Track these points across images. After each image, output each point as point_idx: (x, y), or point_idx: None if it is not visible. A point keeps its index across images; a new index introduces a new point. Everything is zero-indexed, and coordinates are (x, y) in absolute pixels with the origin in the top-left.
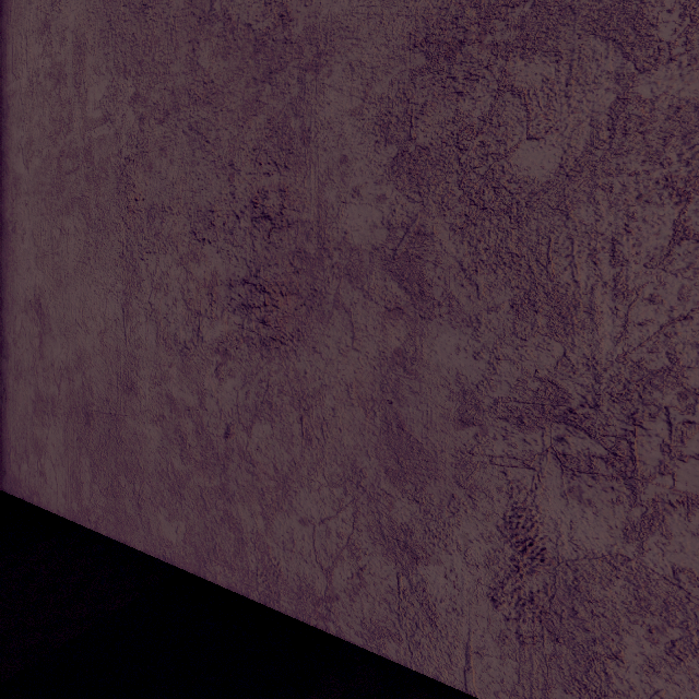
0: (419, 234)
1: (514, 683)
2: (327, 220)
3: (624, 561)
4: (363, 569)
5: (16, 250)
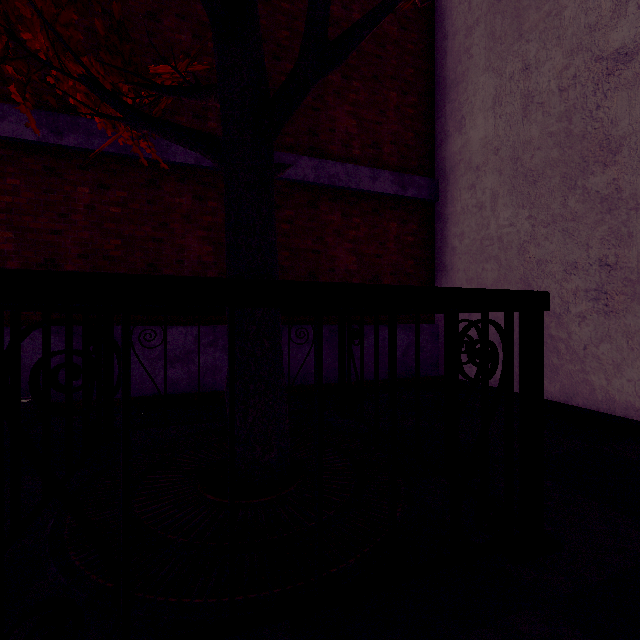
0: None
1: None
2: None
3: None
4: None
5: (453, 277)
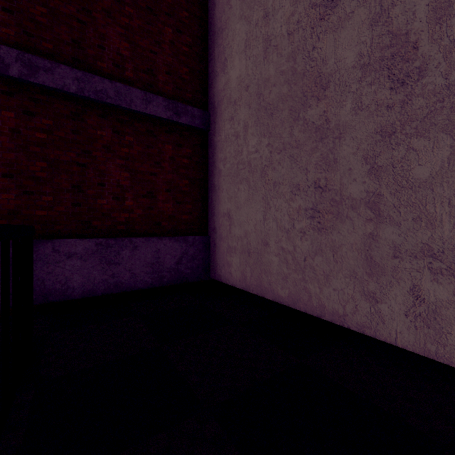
0: (378, 195)
1: (413, 342)
2: (343, 189)
3: (453, 302)
4: (357, 305)
5: (220, 195)
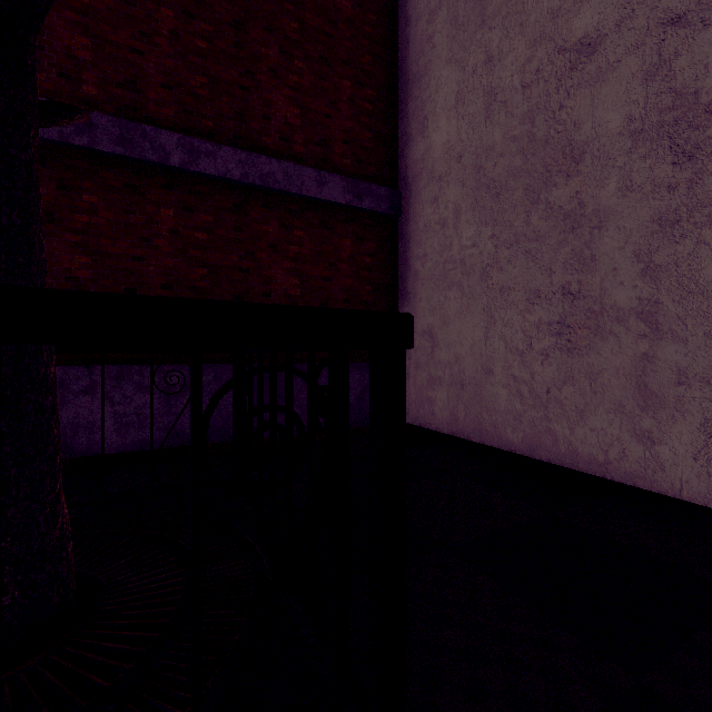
0: (656, 302)
1: (705, 493)
2: (605, 295)
3: None
4: (625, 449)
5: (416, 306)
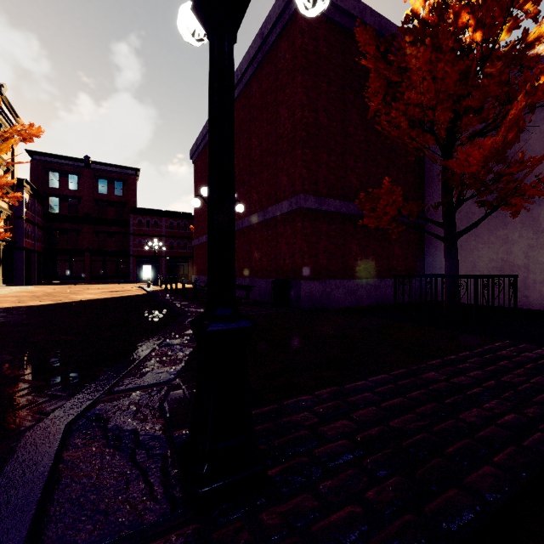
0: (528, 264)
1: (540, 307)
2: (514, 262)
3: None
4: (520, 299)
5: (436, 258)
